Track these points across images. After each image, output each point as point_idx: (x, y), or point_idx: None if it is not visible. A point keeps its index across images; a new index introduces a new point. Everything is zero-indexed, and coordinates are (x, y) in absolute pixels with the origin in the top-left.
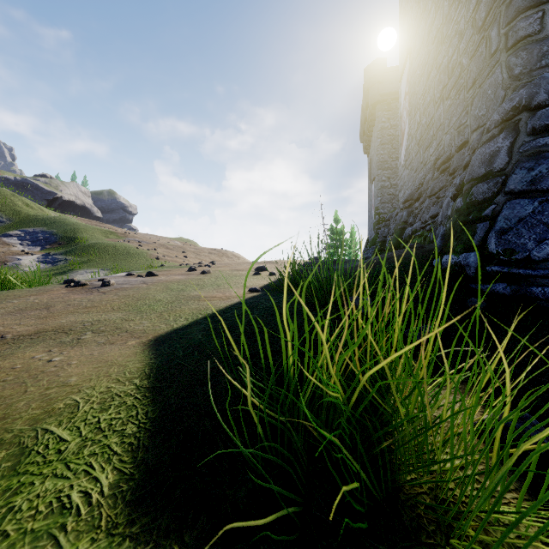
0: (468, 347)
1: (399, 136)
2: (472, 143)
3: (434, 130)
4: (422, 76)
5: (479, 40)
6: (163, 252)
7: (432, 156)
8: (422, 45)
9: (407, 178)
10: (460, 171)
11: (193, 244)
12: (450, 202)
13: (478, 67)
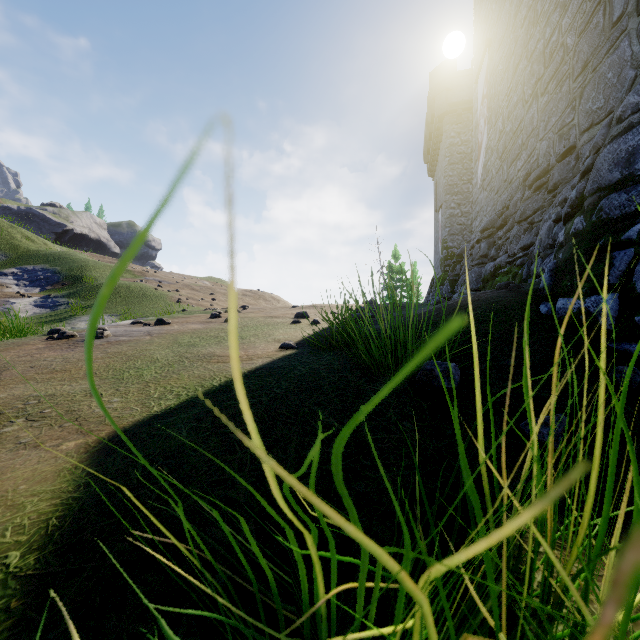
0: (639, 459)
1: (474, 151)
2: (594, 140)
3: (523, 138)
4: (506, 72)
5: (592, 8)
6: (187, 294)
7: (521, 171)
8: (506, 31)
9: (484, 202)
10: (564, 185)
11: (225, 285)
12: (553, 227)
13: (591, 44)
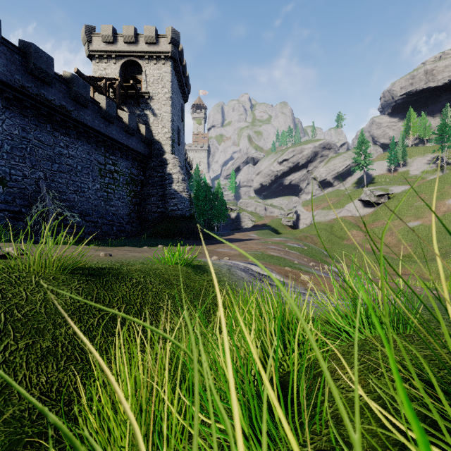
0: None
1: None
2: None
3: None
4: None
5: None
6: None
7: None
8: None
9: None
10: None
11: None
12: None
13: None
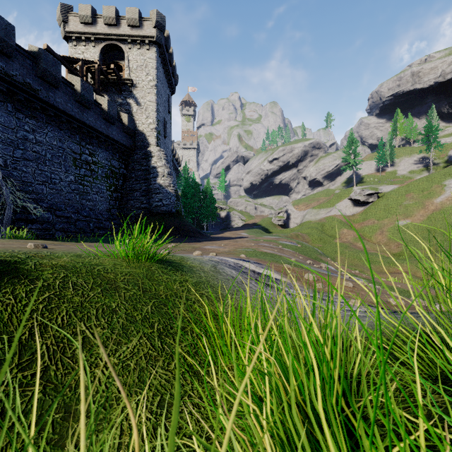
0: None
1: None
2: None
3: None
4: None
5: None
6: None
7: None
8: None
9: None
10: None
11: None
12: None
13: None
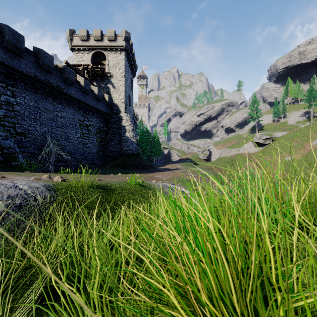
0: None
1: None
2: None
3: None
4: None
5: None
6: None
7: None
8: None
9: None
10: None
11: None
12: None
13: None
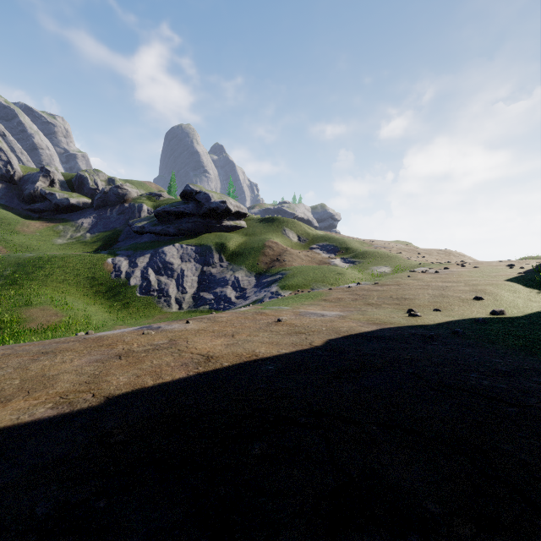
0: None
1: None
2: None
3: None
4: None
5: None
6: (406, 254)
7: None
8: None
9: None
10: None
11: (412, 246)
12: None
13: None
